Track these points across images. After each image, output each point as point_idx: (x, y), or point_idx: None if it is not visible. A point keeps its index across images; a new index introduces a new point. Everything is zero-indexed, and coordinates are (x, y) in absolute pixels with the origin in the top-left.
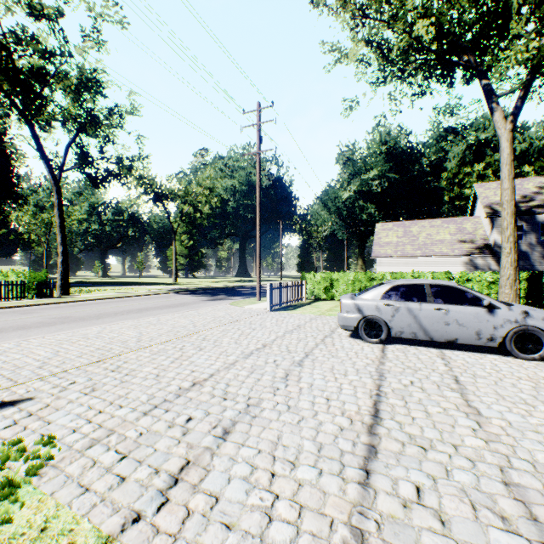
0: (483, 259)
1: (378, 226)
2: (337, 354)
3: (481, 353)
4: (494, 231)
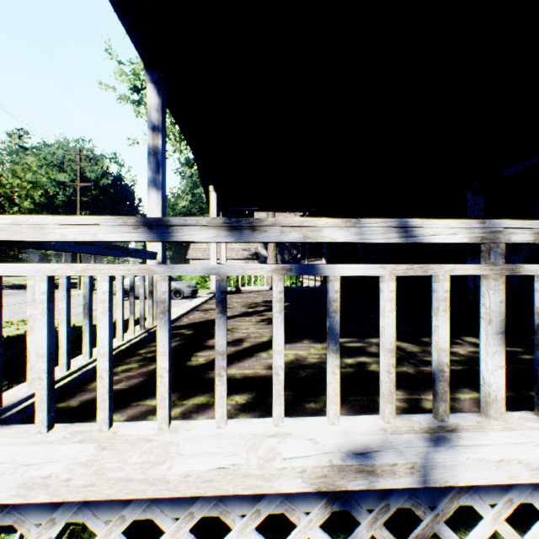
0: (253, 262)
1: None
2: None
3: None
4: (259, 245)
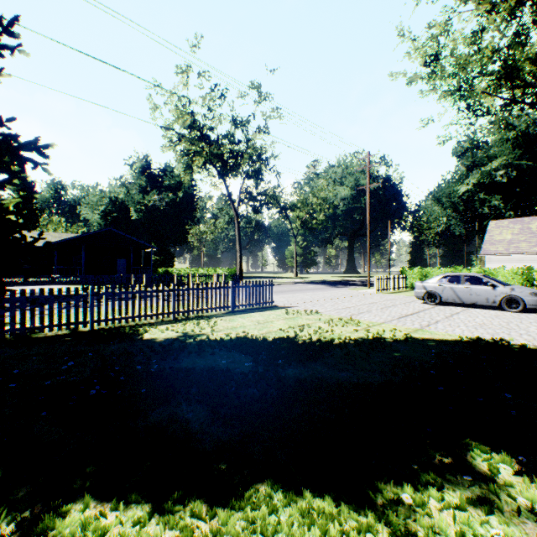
0: None
1: (491, 224)
2: (408, 306)
3: (491, 310)
4: None
